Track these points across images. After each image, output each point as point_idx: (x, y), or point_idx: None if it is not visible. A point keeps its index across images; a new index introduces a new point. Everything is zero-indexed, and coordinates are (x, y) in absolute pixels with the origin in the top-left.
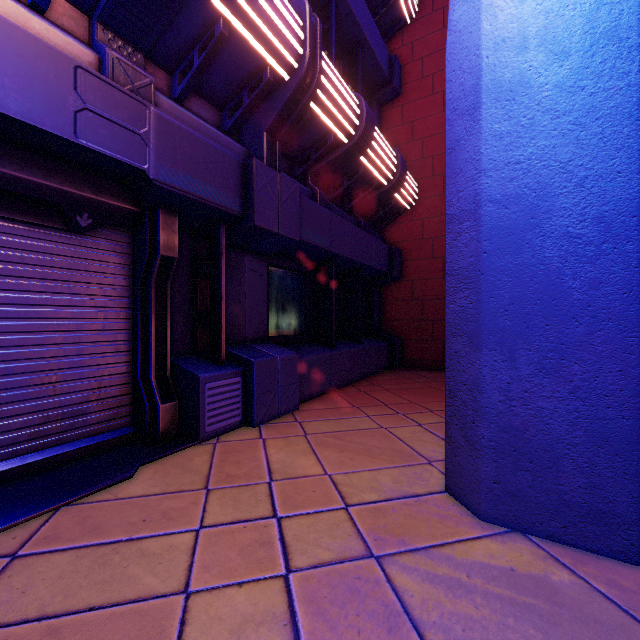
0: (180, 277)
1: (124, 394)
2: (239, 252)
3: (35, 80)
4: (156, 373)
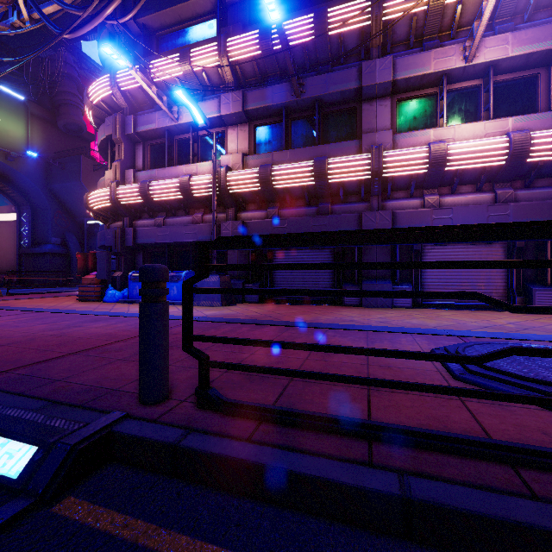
0: (529, 252)
1: (504, 293)
2: None
3: (478, 215)
4: (516, 287)
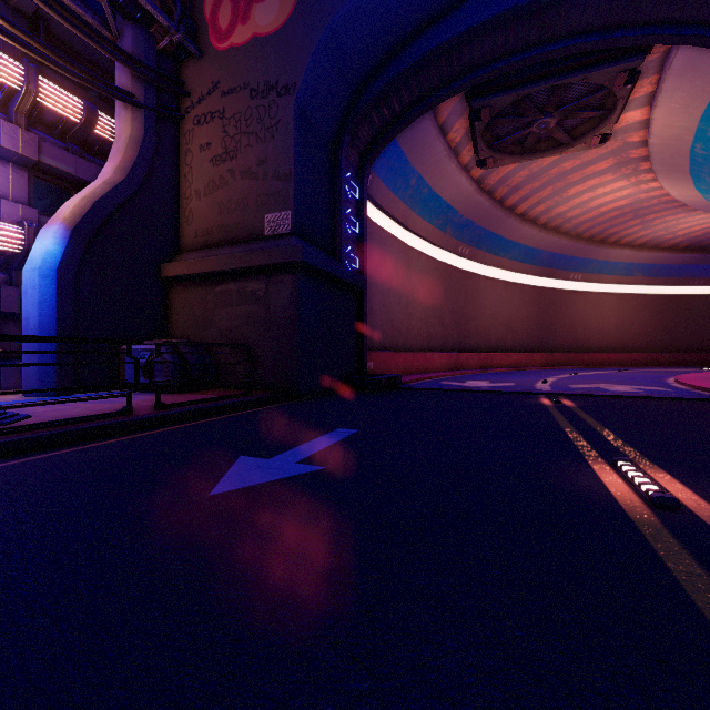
0: None
1: None
2: (6, 320)
3: None
4: None
